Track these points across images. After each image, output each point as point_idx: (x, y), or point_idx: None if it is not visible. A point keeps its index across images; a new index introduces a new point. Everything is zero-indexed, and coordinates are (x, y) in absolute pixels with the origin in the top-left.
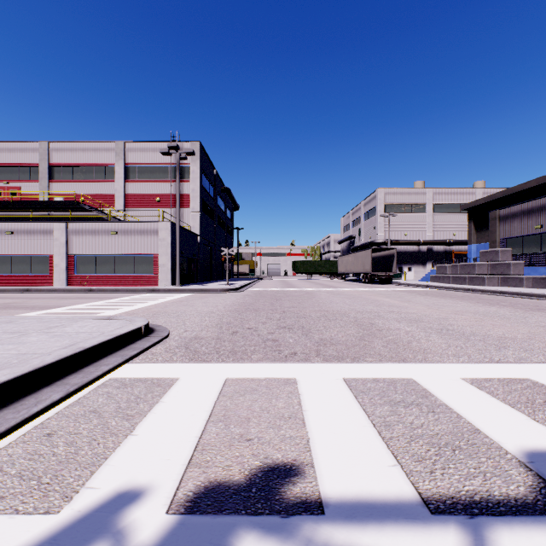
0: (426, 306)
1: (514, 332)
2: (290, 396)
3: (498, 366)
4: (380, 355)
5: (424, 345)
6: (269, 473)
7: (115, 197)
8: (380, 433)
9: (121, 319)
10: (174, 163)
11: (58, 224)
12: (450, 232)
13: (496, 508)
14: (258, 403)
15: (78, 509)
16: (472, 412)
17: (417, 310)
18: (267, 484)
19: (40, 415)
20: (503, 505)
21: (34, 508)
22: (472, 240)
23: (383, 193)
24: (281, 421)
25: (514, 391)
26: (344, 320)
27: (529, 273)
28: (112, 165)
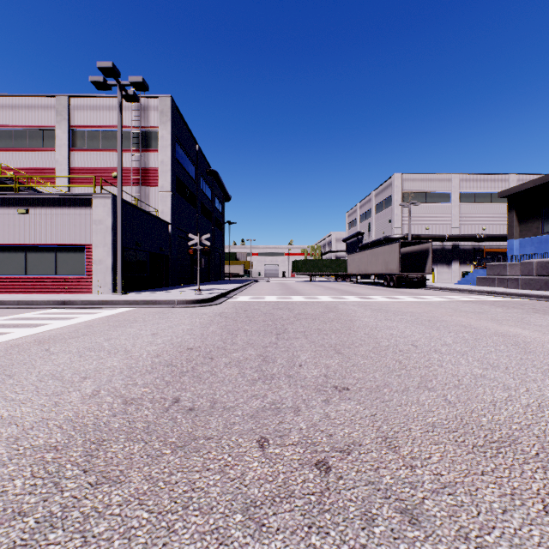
0: None
1: None
2: None
3: None
4: None
5: None
6: None
7: (56, 171)
8: None
9: None
10: (137, 126)
11: None
12: (479, 226)
13: None
14: None
15: None
16: None
17: None
18: None
19: None
20: None
21: None
22: (514, 233)
23: (401, 179)
24: None
25: None
26: None
27: None
28: (52, 127)
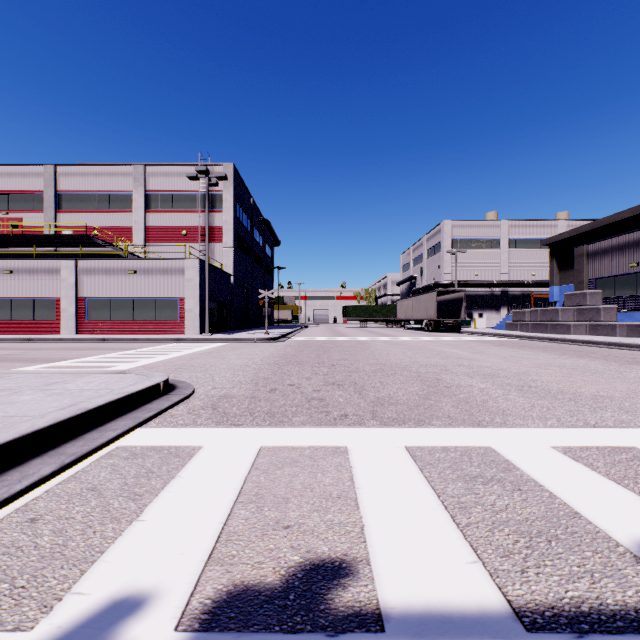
0: (502, 359)
1: (611, 389)
2: (340, 469)
3: (595, 431)
4: (450, 417)
5: (502, 405)
6: (311, 572)
7: (134, 230)
8: (454, 518)
9: (136, 374)
10: (203, 190)
11: (66, 262)
12: (528, 272)
13: (612, 623)
14: (300, 478)
15: (59, 624)
16: (568, 490)
17: (492, 364)
18: (309, 588)
19: (25, 493)
20: (621, 618)
21: (0, 623)
22: (554, 281)
23: (449, 225)
24: (329, 502)
25: (618, 462)
26: (404, 375)
27: (623, 319)
28: (130, 192)
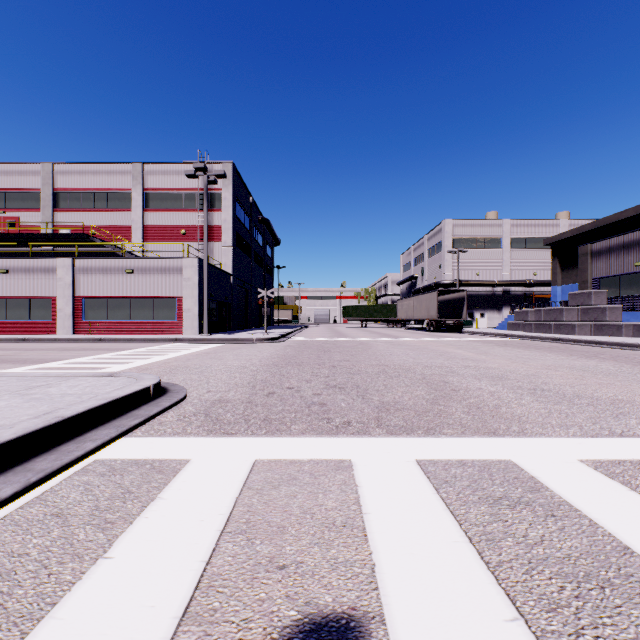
0: (508, 360)
1: (629, 393)
2: (344, 488)
3: (624, 441)
4: (462, 425)
5: (517, 410)
6: (312, 635)
7: (132, 229)
8: (482, 555)
9: (126, 376)
10: (202, 188)
11: (62, 261)
12: (530, 271)
13: None
14: (298, 500)
15: None
16: (610, 516)
17: (499, 365)
18: None
19: None
20: None
21: None
22: (556, 280)
23: (451, 225)
24: (332, 533)
25: None
26: (409, 377)
27: (628, 319)
28: (128, 190)
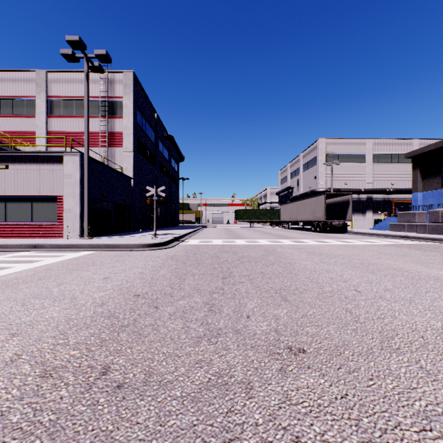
0: None
1: None
2: None
3: None
4: None
5: None
6: None
7: (36, 134)
8: None
9: None
10: (104, 96)
11: None
12: (388, 181)
13: None
14: None
15: None
16: None
17: None
18: None
19: None
20: None
21: None
22: (418, 187)
23: (324, 143)
24: None
25: None
26: None
27: None
28: (32, 97)
